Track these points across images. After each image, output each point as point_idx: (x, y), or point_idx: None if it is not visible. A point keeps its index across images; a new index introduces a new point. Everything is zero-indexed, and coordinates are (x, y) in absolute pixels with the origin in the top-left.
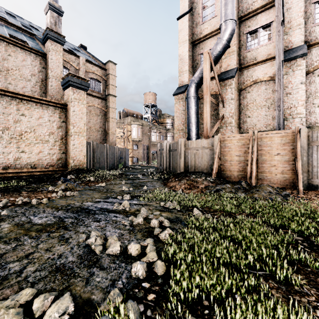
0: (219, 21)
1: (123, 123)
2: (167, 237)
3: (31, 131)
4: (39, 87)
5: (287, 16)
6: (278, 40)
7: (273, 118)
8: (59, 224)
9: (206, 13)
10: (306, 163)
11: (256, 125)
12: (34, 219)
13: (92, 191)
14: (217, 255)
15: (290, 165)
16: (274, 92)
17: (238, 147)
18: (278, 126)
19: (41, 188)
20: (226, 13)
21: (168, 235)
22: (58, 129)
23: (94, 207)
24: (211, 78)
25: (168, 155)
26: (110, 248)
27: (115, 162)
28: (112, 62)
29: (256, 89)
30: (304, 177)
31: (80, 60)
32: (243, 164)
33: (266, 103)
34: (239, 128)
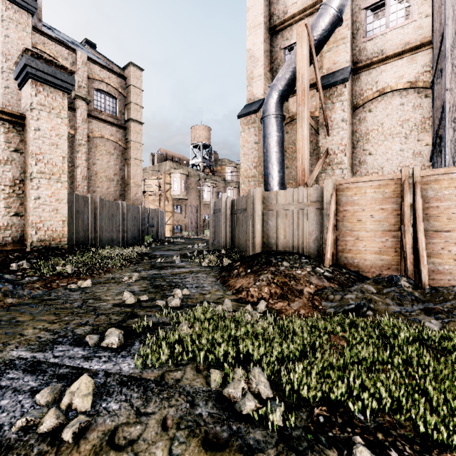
0: None
1: (159, 171)
2: None
3: None
4: None
5: None
6: None
7: (415, 155)
8: None
9: None
10: None
11: (384, 168)
12: None
13: (40, 309)
14: None
15: None
16: (416, 110)
17: (375, 202)
18: (453, 161)
19: None
20: None
21: None
22: (2, 166)
23: None
24: None
25: (230, 220)
26: None
27: (139, 232)
28: (136, 66)
29: (384, 106)
30: None
31: (77, 57)
32: (387, 237)
33: (402, 130)
34: (352, 173)
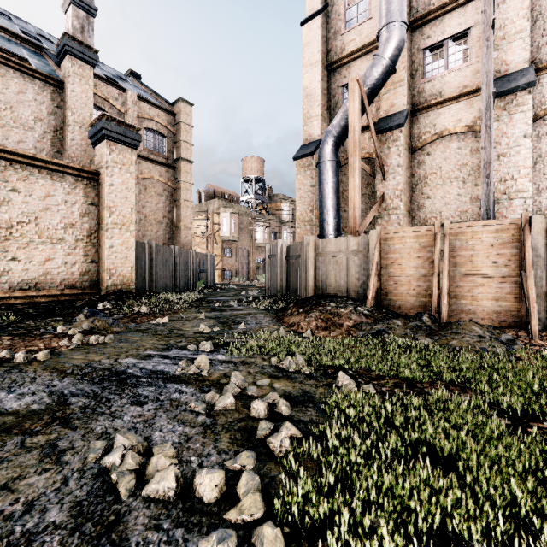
0: (375, 28)
1: (206, 210)
2: (286, 447)
3: (29, 220)
4: (49, 142)
5: (498, 17)
6: (486, 55)
7: (473, 200)
8: (55, 412)
9: (351, 13)
10: (542, 280)
11: (442, 212)
12: (5, 398)
13: (141, 334)
14: (407, 504)
15: (511, 284)
16: (474, 154)
17: (413, 251)
18: (487, 213)
19: (41, 329)
20: (389, 10)
21: (288, 442)
22: (81, 218)
23: (138, 369)
24: (361, 128)
25: (285, 265)
26: (153, 483)
27: (190, 278)
28: (186, 101)
29: (442, 149)
30: (539, 306)
31: (128, 96)
32: (423, 282)
33: (460, 174)
34: (411, 218)
